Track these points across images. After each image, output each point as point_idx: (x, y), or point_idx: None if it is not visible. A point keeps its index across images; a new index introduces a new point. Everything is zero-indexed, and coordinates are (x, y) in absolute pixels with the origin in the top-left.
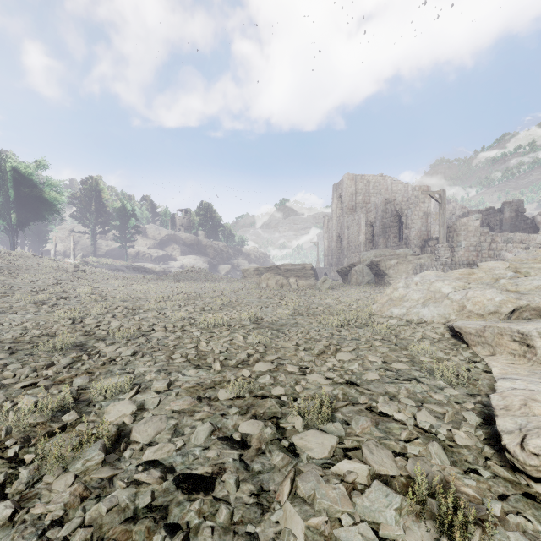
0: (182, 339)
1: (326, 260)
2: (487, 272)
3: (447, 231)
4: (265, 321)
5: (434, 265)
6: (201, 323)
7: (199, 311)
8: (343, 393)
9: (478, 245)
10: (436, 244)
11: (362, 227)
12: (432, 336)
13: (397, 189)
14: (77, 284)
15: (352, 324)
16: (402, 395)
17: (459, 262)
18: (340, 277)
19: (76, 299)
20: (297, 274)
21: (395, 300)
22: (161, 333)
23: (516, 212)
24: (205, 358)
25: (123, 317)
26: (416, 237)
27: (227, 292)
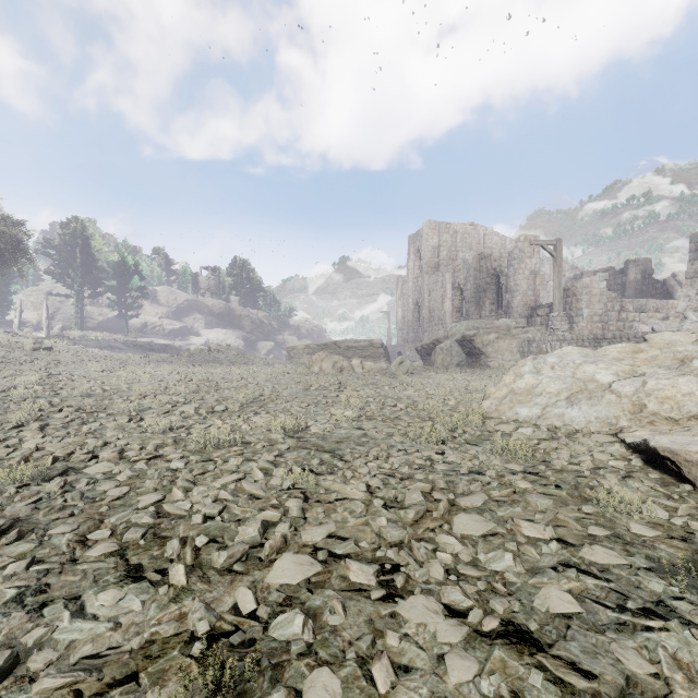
0: (141, 479)
1: (400, 335)
2: (663, 349)
3: (563, 295)
4: (310, 433)
5: (548, 340)
6: (193, 441)
7: (203, 413)
8: (511, 691)
9: (604, 314)
10: (548, 313)
11: (447, 291)
12: (612, 465)
13: (492, 243)
14: (26, 368)
15: (459, 436)
16: (679, 692)
17: (583, 337)
18: (418, 358)
19: (2, 394)
20: (363, 353)
21: (519, 393)
22: (106, 466)
23: (643, 274)
24: (165, 540)
25: (60, 428)
26: (520, 304)
27: (261, 379)
